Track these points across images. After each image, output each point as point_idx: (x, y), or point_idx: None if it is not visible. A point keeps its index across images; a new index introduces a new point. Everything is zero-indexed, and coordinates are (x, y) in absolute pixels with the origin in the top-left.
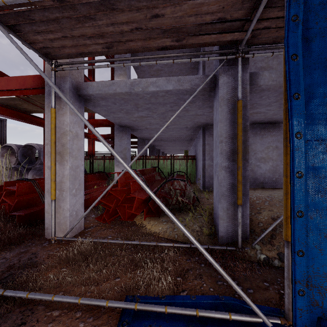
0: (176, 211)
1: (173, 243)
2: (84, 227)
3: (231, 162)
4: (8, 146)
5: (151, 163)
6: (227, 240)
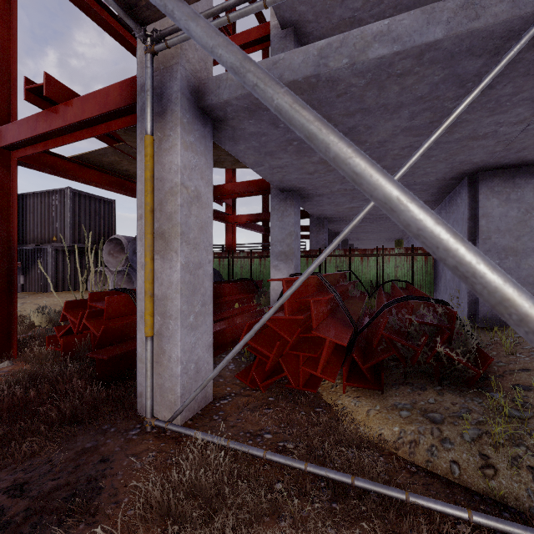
0: (423, 378)
1: (470, 510)
2: (212, 396)
3: None
4: (117, 240)
5: (336, 263)
6: None
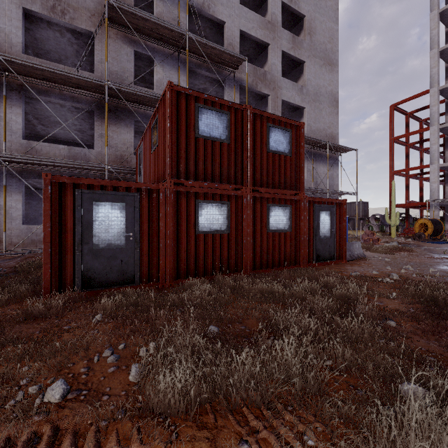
0: None
1: None
2: None
3: None
4: (374, 215)
5: None
6: None
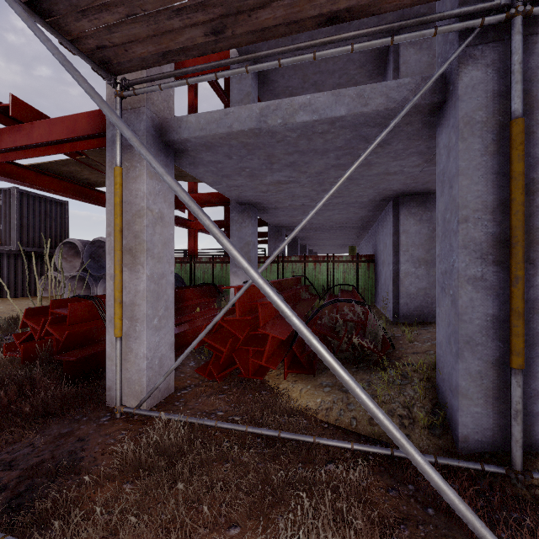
0: (346, 363)
1: (352, 442)
2: (174, 387)
3: (491, 266)
4: (71, 243)
5: (292, 269)
6: (480, 446)
